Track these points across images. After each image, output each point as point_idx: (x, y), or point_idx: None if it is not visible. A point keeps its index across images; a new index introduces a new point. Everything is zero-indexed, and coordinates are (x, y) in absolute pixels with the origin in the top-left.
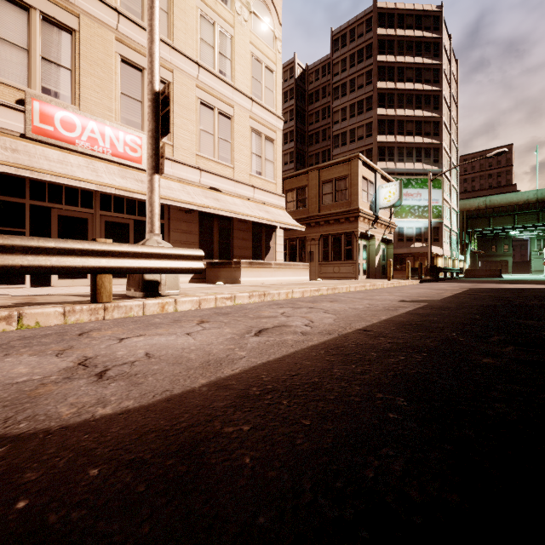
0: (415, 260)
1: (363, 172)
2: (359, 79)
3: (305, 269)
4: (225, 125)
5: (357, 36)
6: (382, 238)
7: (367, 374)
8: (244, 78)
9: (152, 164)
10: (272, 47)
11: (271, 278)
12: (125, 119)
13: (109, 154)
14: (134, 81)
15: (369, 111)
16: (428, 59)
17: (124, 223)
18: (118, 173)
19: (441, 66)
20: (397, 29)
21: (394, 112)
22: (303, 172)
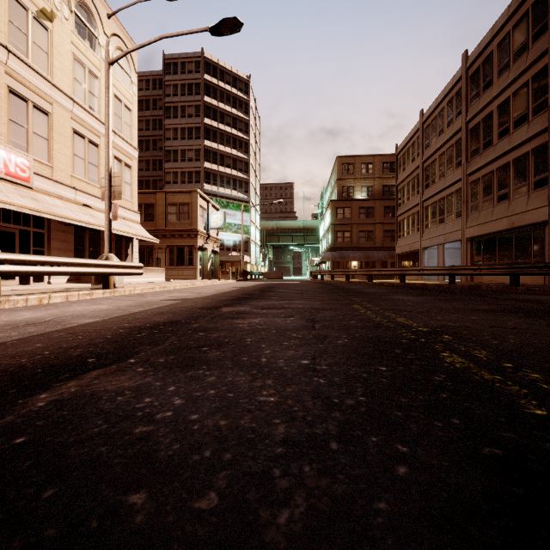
0: (233, 265)
1: (200, 202)
2: (190, 109)
3: (162, 272)
4: (93, 152)
5: (187, 70)
6: (212, 250)
7: (233, 294)
8: None
9: (109, 215)
10: (129, 90)
11: (141, 279)
12: (13, 142)
13: (3, 173)
14: (21, 110)
15: (197, 140)
16: (241, 113)
17: (11, 232)
18: (16, 192)
19: (250, 122)
20: (219, 81)
21: (217, 147)
22: (151, 192)
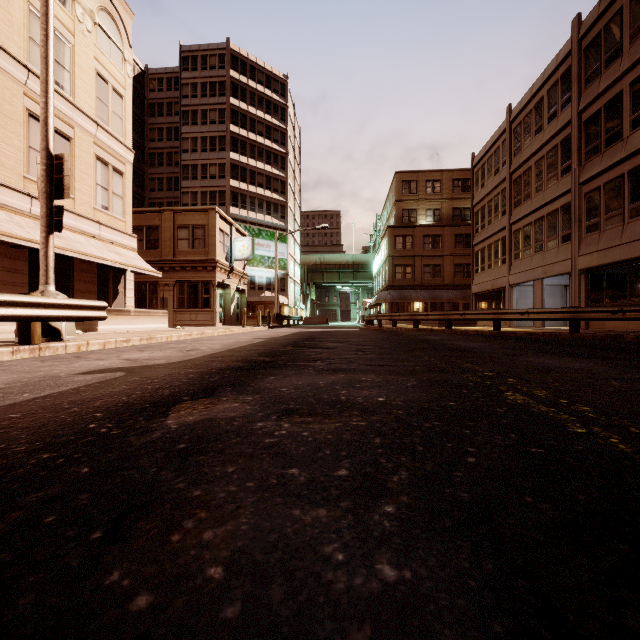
0: (266, 308)
1: (220, 224)
2: (212, 114)
3: (164, 317)
4: (63, 147)
5: (209, 66)
6: (237, 288)
7: (245, 353)
8: (88, 97)
9: (48, 223)
10: (121, 69)
11: (130, 326)
12: None
13: None
14: None
15: (222, 152)
16: (277, 120)
17: None
18: None
19: (287, 132)
20: (249, 79)
21: (247, 161)
22: (155, 210)
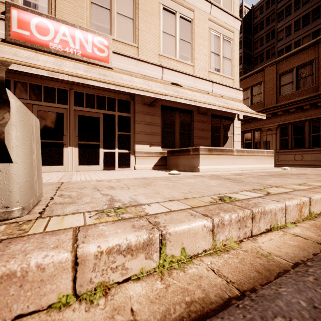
0: None
1: None
2: None
3: (269, 156)
4: (185, 27)
5: None
6: None
7: None
8: None
9: None
10: None
11: (232, 166)
12: (95, 25)
13: (79, 55)
14: None
15: (315, 21)
16: None
17: (95, 117)
18: (84, 68)
19: None
20: None
21: None
22: (258, 70)
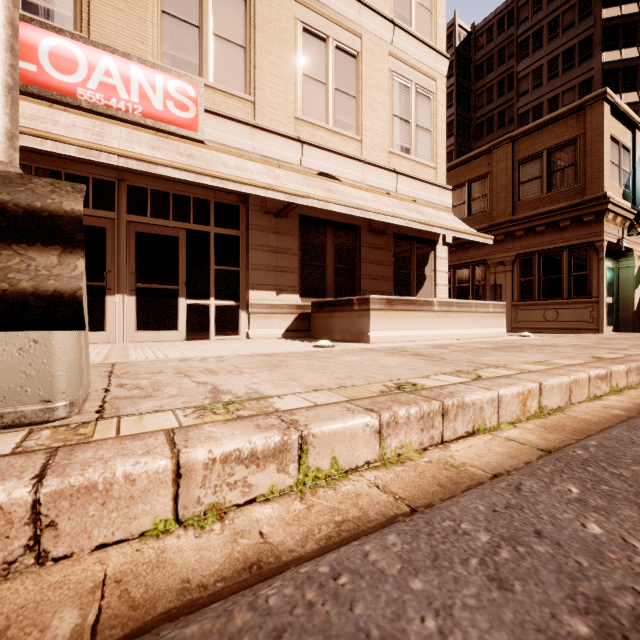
0: None
1: (611, 127)
2: (566, 16)
3: (497, 314)
4: (345, 68)
5: None
6: None
7: None
8: None
9: None
10: None
11: (431, 332)
12: (170, 57)
13: (137, 114)
14: None
15: (585, 62)
16: None
17: (170, 236)
18: (148, 142)
19: None
20: None
21: (637, 53)
22: (481, 152)
